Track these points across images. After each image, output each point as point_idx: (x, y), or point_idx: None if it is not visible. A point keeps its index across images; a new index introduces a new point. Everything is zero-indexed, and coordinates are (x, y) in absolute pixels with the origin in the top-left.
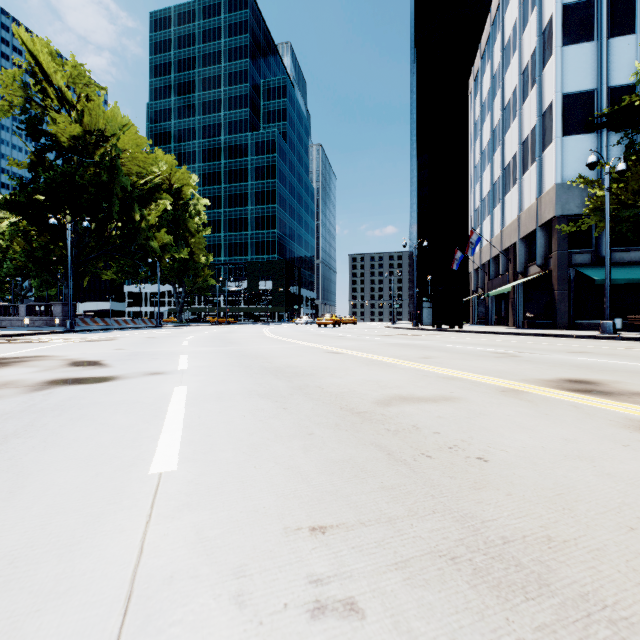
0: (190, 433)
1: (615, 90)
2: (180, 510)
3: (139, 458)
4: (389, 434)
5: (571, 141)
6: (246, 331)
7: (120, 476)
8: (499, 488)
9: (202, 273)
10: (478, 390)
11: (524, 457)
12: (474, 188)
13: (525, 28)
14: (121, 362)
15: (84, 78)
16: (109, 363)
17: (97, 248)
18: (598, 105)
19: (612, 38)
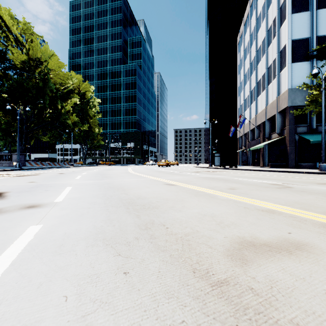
0: None
1: (320, 38)
2: None
3: None
4: None
5: (296, 65)
6: (118, 169)
7: None
8: None
9: (96, 138)
10: (310, 229)
11: None
12: (240, 94)
13: (269, 6)
14: (18, 194)
15: (30, 30)
16: (8, 195)
17: (38, 124)
18: (311, 46)
19: (319, 9)
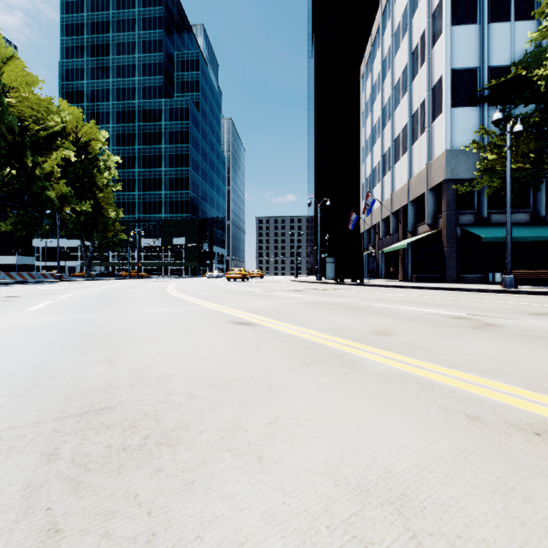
0: None
1: (494, 70)
2: None
3: None
4: None
5: (458, 112)
6: (149, 286)
7: None
8: None
9: (112, 228)
10: None
11: None
12: (365, 159)
13: (415, 13)
14: None
15: None
16: None
17: None
18: (480, 82)
19: (492, 23)
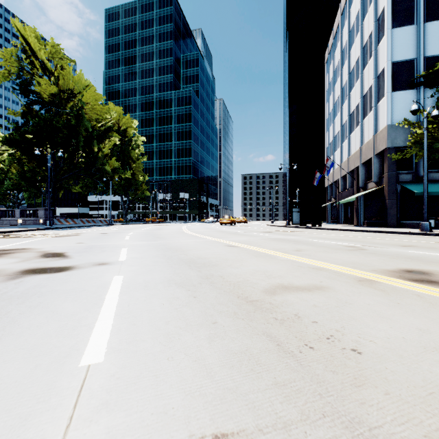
0: (119, 321)
1: (429, 59)
2: (99, 411)
3: (74, 348)
4: (277, 323)
5: (398, 95)
6: (170, 228)
7: (55, 369)
8: (377, 385)
9: (140, 188)
10: (341, 280)
11: (390, 349)
12: (329, 128)
13: (365, 16)
14: (79, 254)
15: (59, 54)
16: (70, 255)
17: (68, 171)
18: (417, 69)
19: (427, 22)
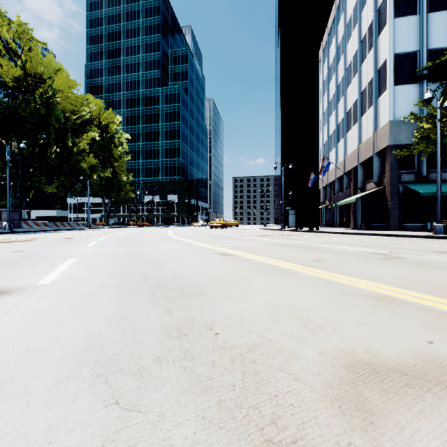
0: None
1: (432, 52)
2: None
3: None
4: None
5: (400, 89)
6: (154, 232)
7: None
8: None
9: (124, 188)
10: None
11: None
12: (323, 129)
13: (363, 8)
14: None
15: (27, 34)
16: None
17: (39, 168)
18: (420, 63)
19: (430, 13)
